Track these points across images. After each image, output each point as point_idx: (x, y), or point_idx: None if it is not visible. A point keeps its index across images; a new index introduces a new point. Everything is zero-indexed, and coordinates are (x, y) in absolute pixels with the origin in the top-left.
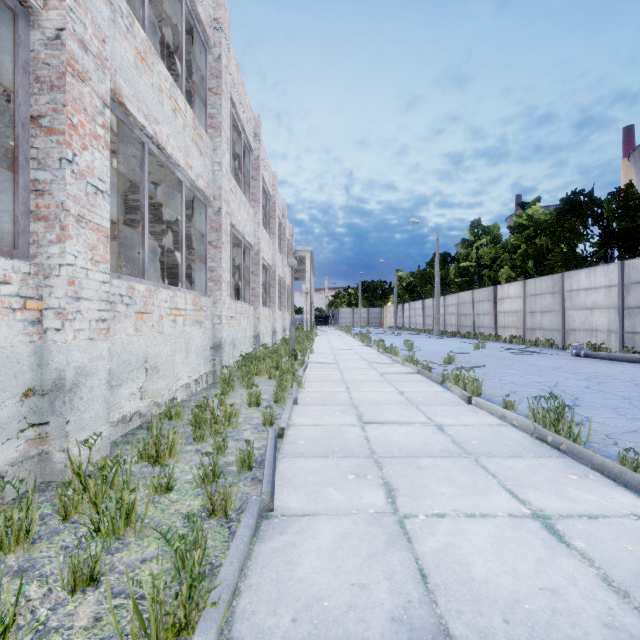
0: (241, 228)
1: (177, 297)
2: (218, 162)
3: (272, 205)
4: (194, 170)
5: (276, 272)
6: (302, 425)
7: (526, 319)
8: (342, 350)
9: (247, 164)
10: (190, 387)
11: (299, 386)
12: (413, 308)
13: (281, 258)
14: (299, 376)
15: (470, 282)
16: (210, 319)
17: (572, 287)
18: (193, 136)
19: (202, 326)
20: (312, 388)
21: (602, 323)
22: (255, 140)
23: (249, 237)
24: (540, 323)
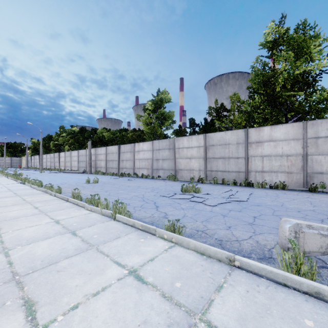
0: None
1: None
2: None
3: None
4: None
5: None
6: None
7: (65, 164)
8: None
9: None
10: None
11: None
12: (36, 158)
13: None
14: None
15: (59, 149)
16: None
17: (72, 155)
18: None
19: None
20: None
21: (76, 165)
22: None
23: None
24: (68, 165)
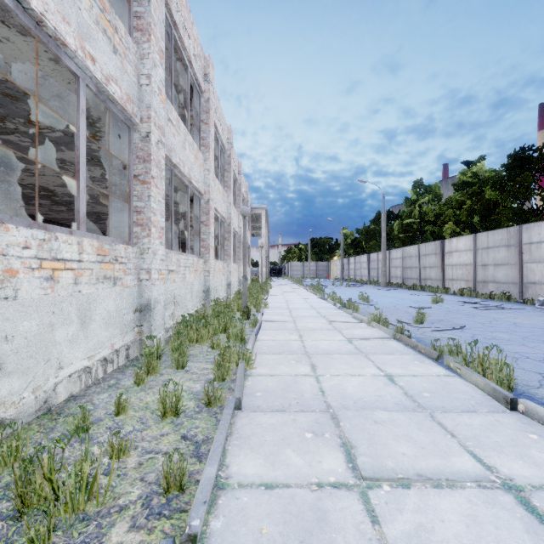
0: (186, 170)
1: (58, 241)
2: (146, 74)
3: (227, 158)
4: (100, 66)
5: (231, 225)
6: (243, 486)
7: (477, 272)
8: (297, 304)
9: (197, 107)
10: (91, 371)
11: (247, 365)
12: (358, 261)
13: (237, 213)
14: (247, 351)
15: (413, 237)
16: (134, 274)
17: (532, 239)
18: (98, 18)
19: (118, 283)
20: (265, 367)
21: None
22: (205, 81)
23: (197, 183)
24: (493, 276)
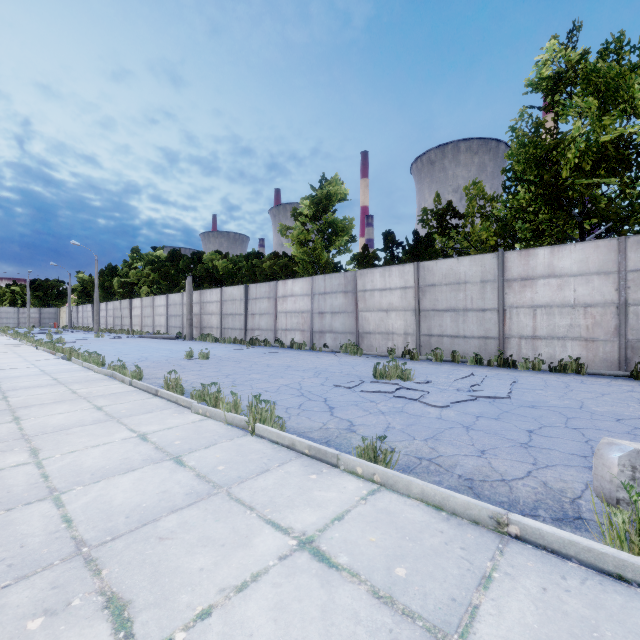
0: None
1: None
2: None
3: None
4: None
5: None
6: None
7: (143, 320)
8: None
9: None
10: None
11: None
12: (86, 310)
13: None
14: None
15: (130, 293)
16: None
17: (156, 304)
18: None
19: None
20: None
21: (163, 322)
22: None
23: None
24: (147, 323)
